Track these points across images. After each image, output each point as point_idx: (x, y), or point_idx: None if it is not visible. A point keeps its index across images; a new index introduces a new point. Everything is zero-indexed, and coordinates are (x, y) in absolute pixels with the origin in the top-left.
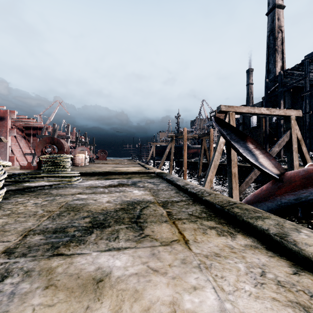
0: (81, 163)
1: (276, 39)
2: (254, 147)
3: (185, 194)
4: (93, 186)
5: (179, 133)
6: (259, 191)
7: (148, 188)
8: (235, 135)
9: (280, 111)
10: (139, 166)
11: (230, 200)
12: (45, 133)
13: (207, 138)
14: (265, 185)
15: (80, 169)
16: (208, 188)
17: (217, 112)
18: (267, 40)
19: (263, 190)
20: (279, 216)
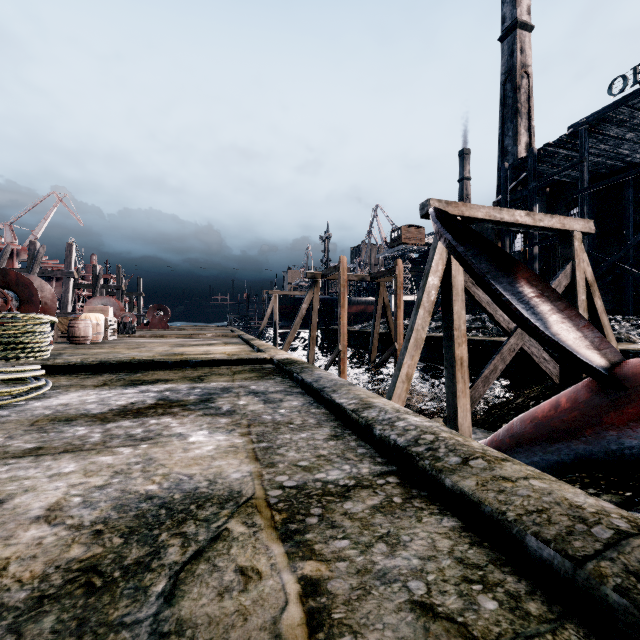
0: (96, 336)
1: (518, 90)
2: (536, 294)
3: (364, 445)
4: (64, 415)
5: (331, 268)
6: (548, 412)
7: (246, 416)
8: (489, 260)
9: (553, 220)
10: (239, 342)
11: (577, 506)
12: (12, 265)
13: (389, 280)
14: (563, 394)
15: (81, 352)
16: (403, 396)
17: (421, 215)
18: (502, 90)
19: (561, 408)
20: (625, 490)
